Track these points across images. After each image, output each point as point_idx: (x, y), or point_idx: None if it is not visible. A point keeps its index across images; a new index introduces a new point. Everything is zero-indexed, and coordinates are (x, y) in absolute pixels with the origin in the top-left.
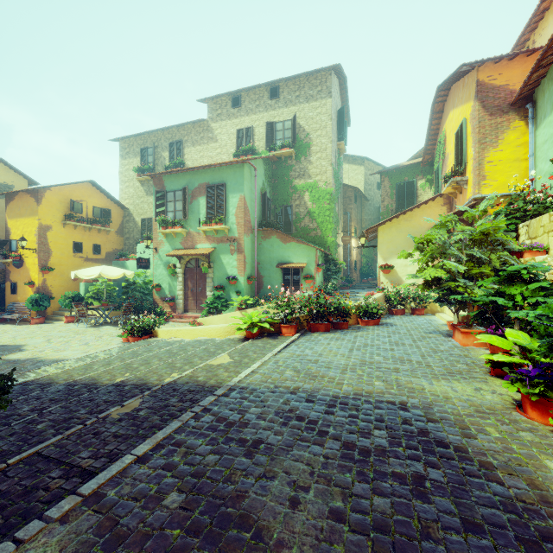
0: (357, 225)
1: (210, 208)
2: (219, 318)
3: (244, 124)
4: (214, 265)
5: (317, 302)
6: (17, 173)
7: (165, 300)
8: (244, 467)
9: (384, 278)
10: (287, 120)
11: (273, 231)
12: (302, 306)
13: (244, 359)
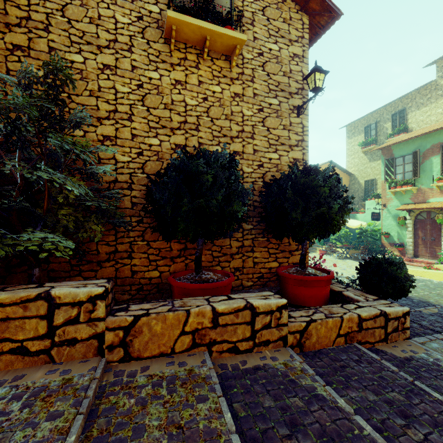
0: None
1: None
2: None
3: None
4: None
5: None
6: None
7: (394, 245)
8: None
9: None
10: None
11: None
12: None
13: None
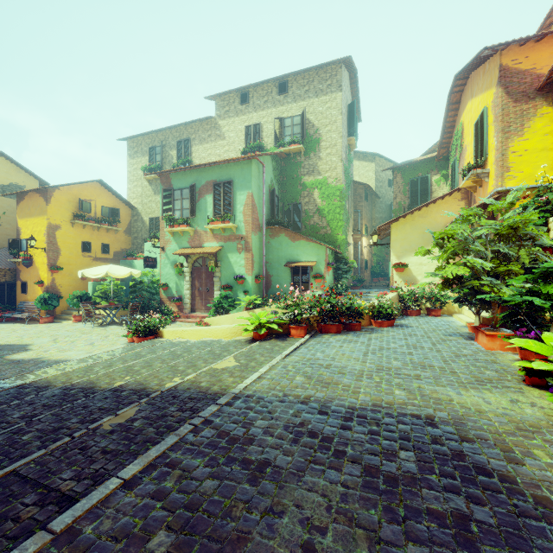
0: (368, 224)
1: (217, 206)
2: (227, 318)
3: (252, 121)
4: (222, 264)
5: (328, 302)
6: (28, 173)
7: (172, 299)
8: (248, 497)
9: (398, 277)
10: (296, 115)
11: (281, 229)
12: (312, 306)
13: (250, 363)
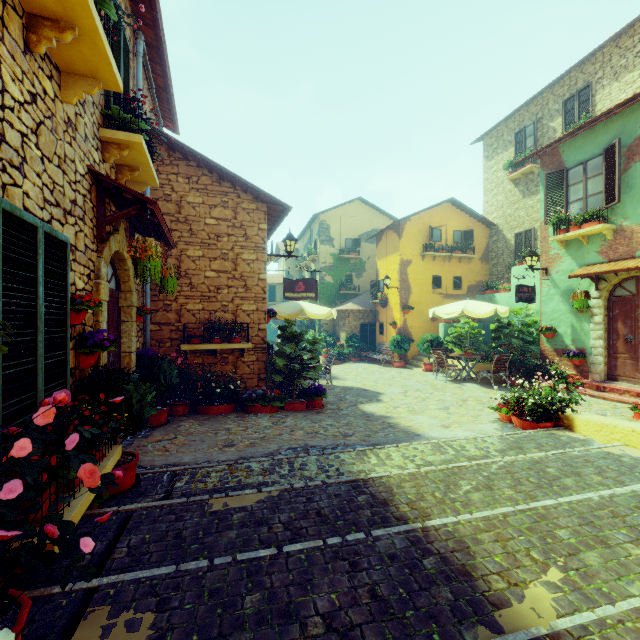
0: None
1: None
2: None
3: None
4: None
5: None
6: (385, 216)
7: (564, 354)
8: None
9: None
10: None
11: None
12: None
13: None
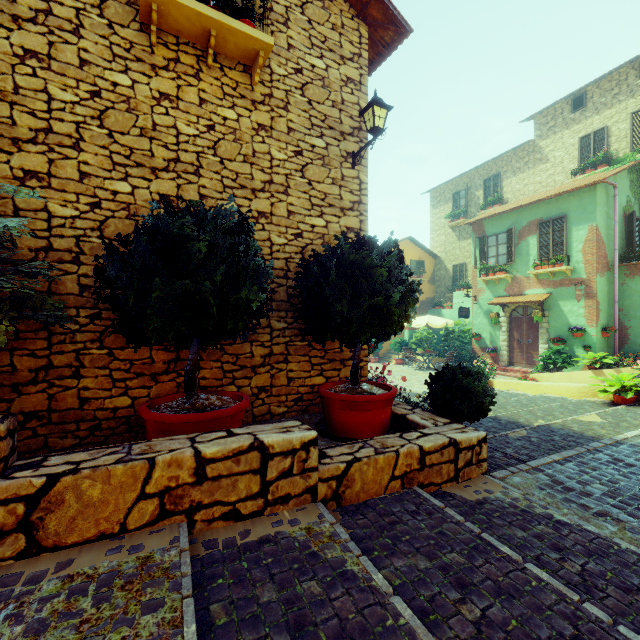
0: None
1: (543, 248)
2: (560, 376)
3: (592, 127)
4: (549, 314)
5: None
6: None
7: (486, 350)
8: None
9: None
10: None
11: None
12: None
13: (621, 423)
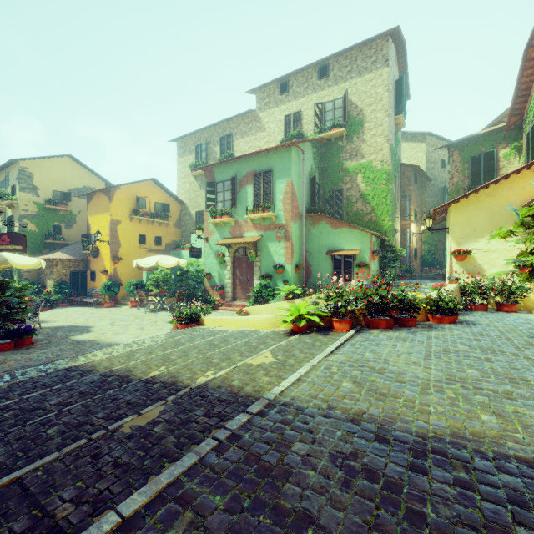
0: (417, 209)
1: (257, 196)
2: (266, 307)
3: (292, 109)
4: (261, 254)
5: (376, 294)
6: (97, 177)
7: (215, 288)
8: None
9: (458, 266)
10: (337, 99)
11: (322, 216)
12: (358, 297)
13: (288, 360)
